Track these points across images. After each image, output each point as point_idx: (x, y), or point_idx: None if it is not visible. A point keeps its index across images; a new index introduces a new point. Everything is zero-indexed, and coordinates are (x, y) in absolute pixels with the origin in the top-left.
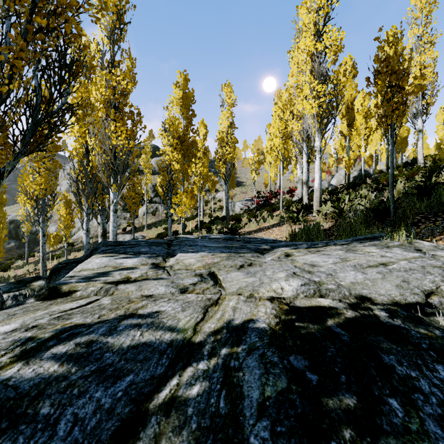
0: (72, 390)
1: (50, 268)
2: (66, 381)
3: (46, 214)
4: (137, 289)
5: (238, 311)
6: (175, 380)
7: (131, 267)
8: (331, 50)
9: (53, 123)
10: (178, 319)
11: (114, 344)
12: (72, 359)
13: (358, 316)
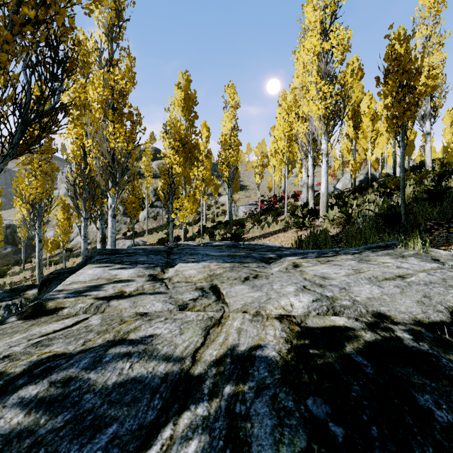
0: (37, 452)
1: None
2: (31, 438)
3: (43, 219)
4: (130, 306)
5: (243, 333)
6: (169, 430)
7: (126, 279)
8: (338, 49)
9: (44, 124)
10: (175, 345)
11: (97, 381)
12: (43, 405)
13: (378, 338)
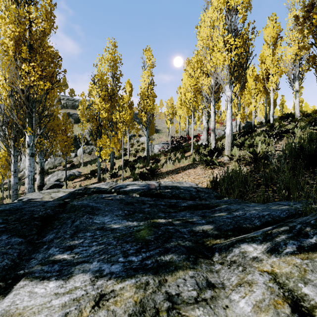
0: None
1: None
2: None
3: None
4: None
5: None
6: None
7: None
8: (243, 6)
9: None
10: None
11: None
12: None
13: None
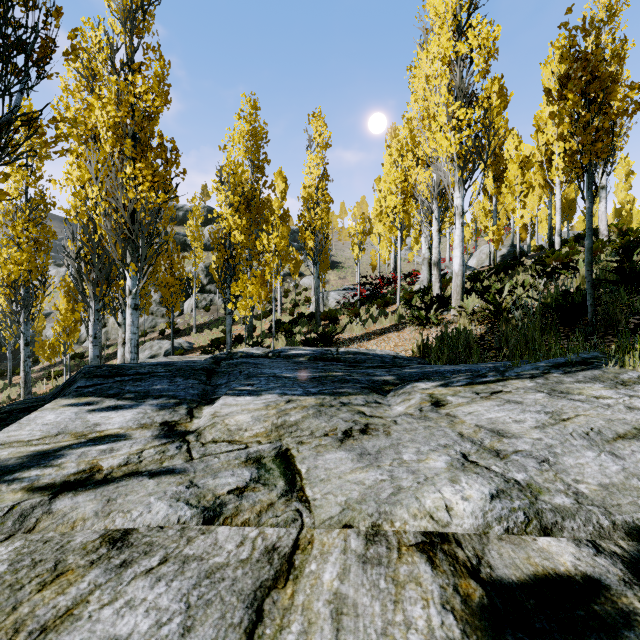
0: None
1: (43, 393)
2: None
3: (32, 311)
4: (97, 512)
5: (348, 625)
6: None
7: (115, 434)
8: (480, 54)
9: None
10: None
11: None
12: None
13: None
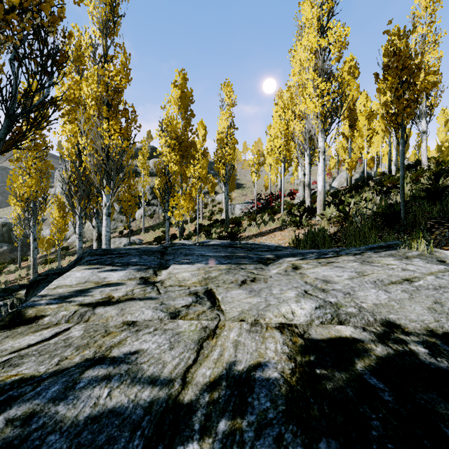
0: None
1: None
2: None
3: (38, 217)
4: (118, 314)
5: (240, 348)
6: None
7: (116, 282)
8: (335, 46)
9: (33, 119)
10: (163, 363)
11: (66, 416)
12: None
13: (391, 353)
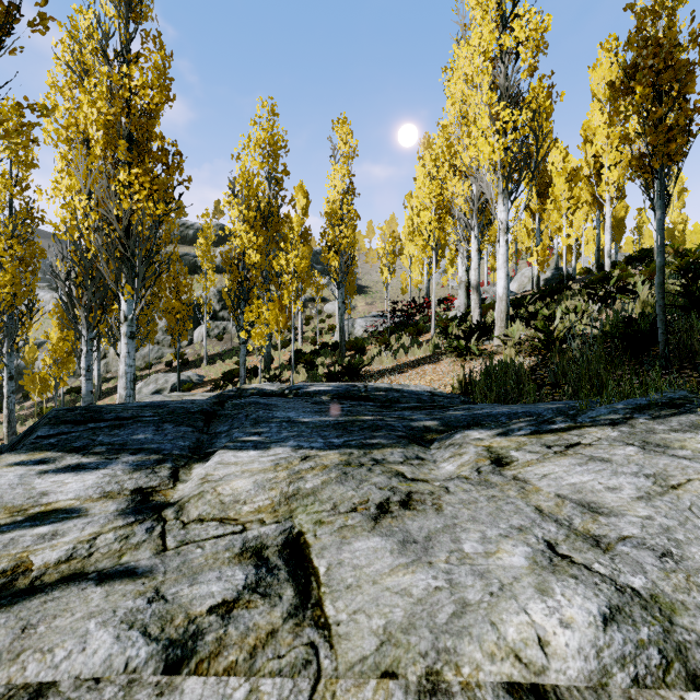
0: None
1: None
2: None
3: (17, 340)
4: (0, 652)
5: None
6: None
7: (66, 508)
8: (528, 47)
9: None
10: None
11: None
12: None
13: None
